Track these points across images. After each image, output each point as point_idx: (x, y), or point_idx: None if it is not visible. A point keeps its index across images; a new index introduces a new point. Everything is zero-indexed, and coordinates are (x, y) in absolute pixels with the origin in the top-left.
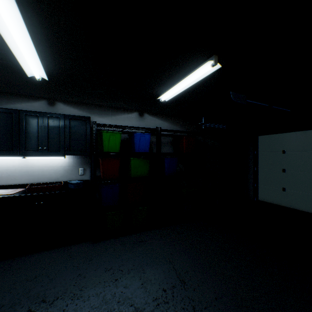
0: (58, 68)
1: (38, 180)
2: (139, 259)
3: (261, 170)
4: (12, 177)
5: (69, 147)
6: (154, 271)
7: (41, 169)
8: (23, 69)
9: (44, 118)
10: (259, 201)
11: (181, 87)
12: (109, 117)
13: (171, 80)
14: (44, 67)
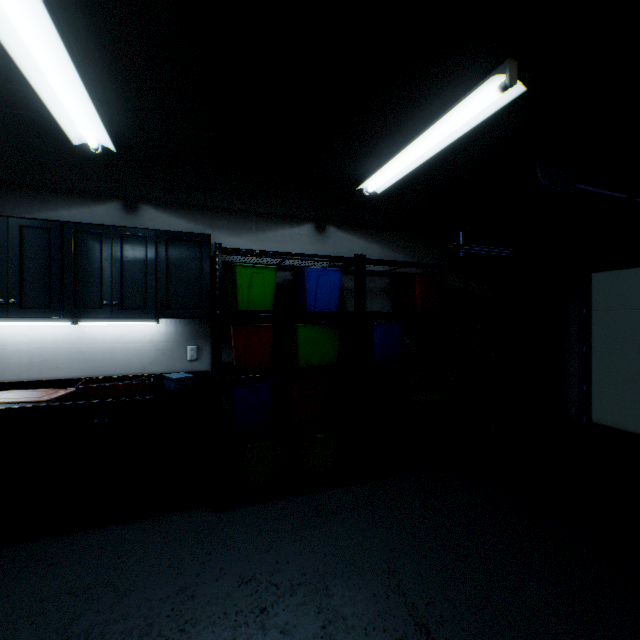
0: (136, 120)
1: (104, 371)
2: (317, 559)
3: (598, 353)
4: (53, 364)
5: (166, 301)
6: (353, 594)
7: (110, 348)
8: (60, 126)
9: (113, 239)
10: (593, 425)
11: (416, 156)
12: (251, 236)
13: (393, 140)
14: (105, 121)
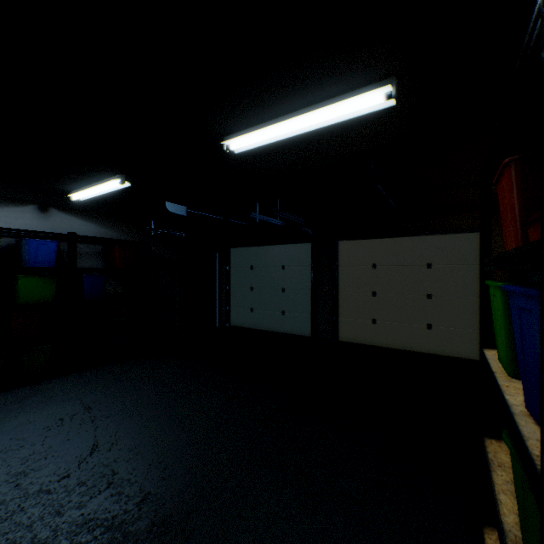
0: None
1: None
2: (31, 406)
3: (233, 289)
4: None
5: None
6: (52, 410)
7: None
8: None
9: None
10: (231, 327)
11: (95, 193)
12: None
13: (81, 182)
14: None
